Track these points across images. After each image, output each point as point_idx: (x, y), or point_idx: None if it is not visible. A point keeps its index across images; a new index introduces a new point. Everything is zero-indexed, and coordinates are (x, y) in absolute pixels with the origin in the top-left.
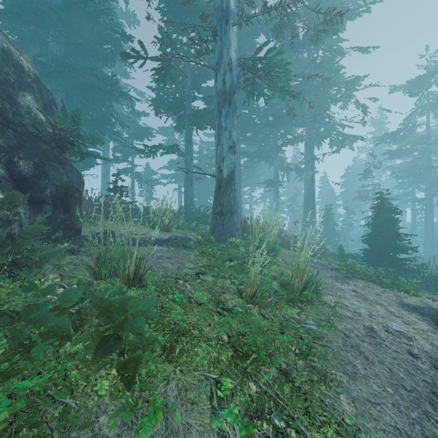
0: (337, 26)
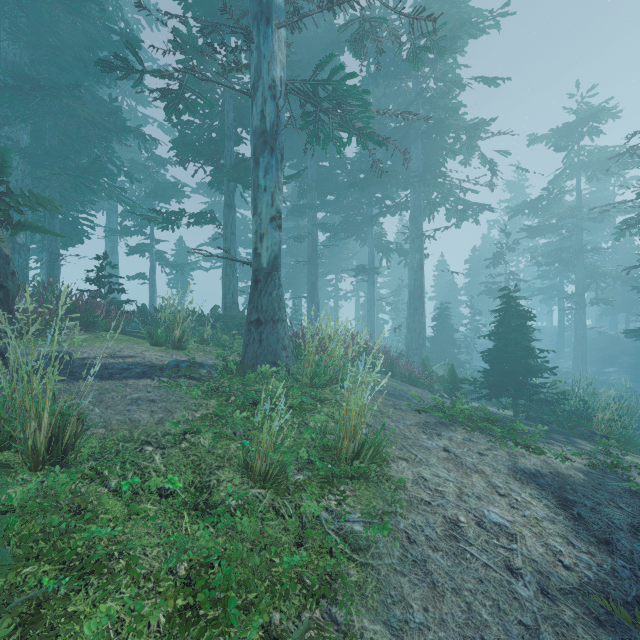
0: (452, 44)
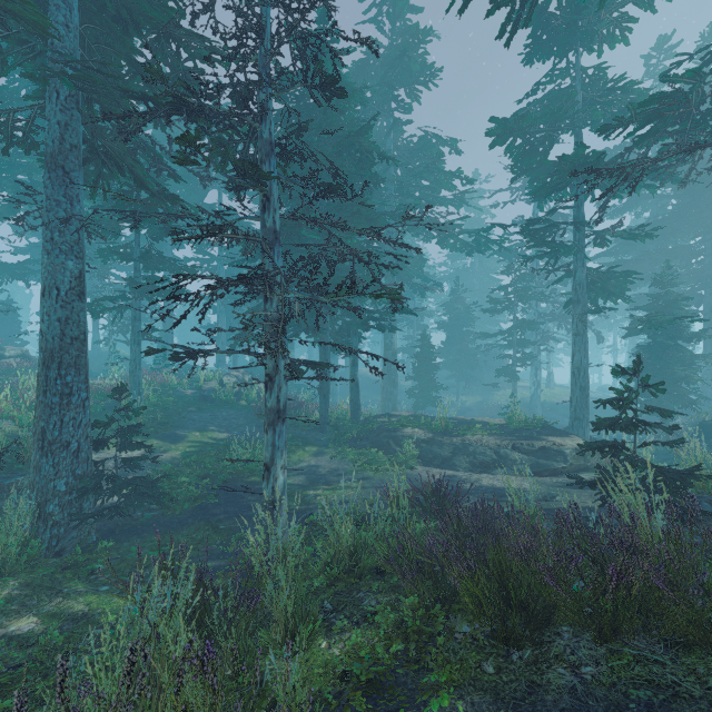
0: None
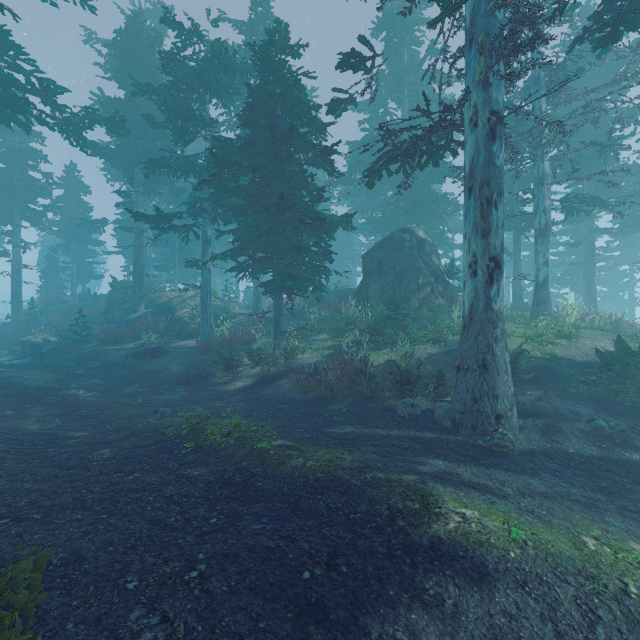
0: None
